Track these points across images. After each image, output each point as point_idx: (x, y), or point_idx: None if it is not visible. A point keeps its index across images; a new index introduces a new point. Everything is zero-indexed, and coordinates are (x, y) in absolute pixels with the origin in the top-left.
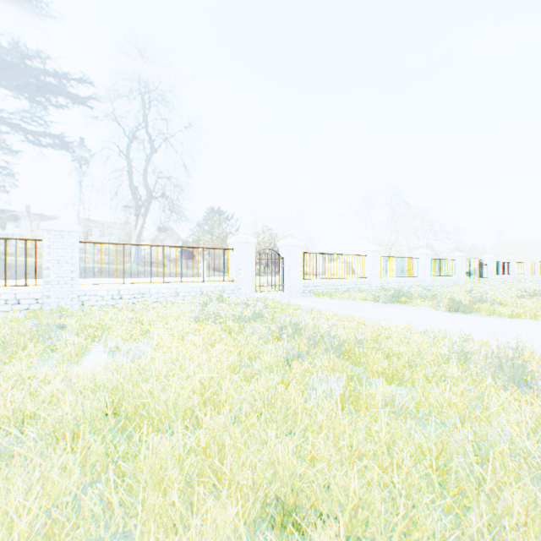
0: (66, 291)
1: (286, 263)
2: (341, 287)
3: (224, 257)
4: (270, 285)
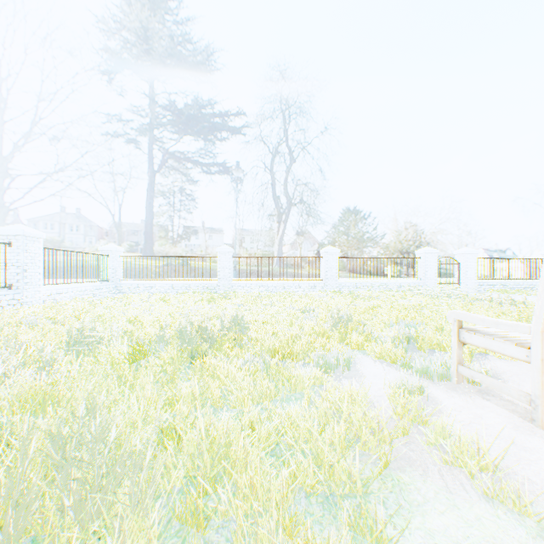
0: (333, 283)
1: (462, 267)
2: (517, 287)
3: (413, 263)
4: (447, 283)
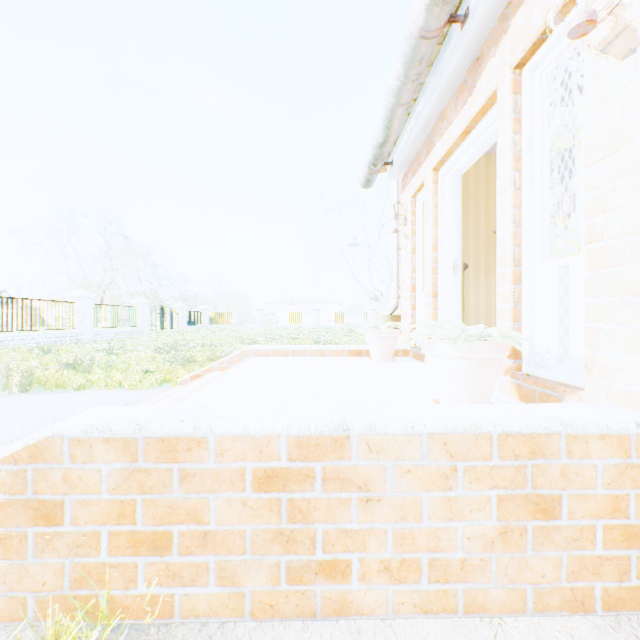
0: None
1: None
2: None
3: None
4: None
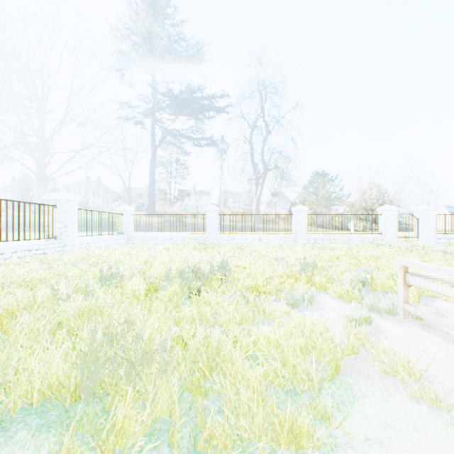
0: (302, 236)
1: (421, 222)
2: None
3: (374, 219)
4: (407, 237)
